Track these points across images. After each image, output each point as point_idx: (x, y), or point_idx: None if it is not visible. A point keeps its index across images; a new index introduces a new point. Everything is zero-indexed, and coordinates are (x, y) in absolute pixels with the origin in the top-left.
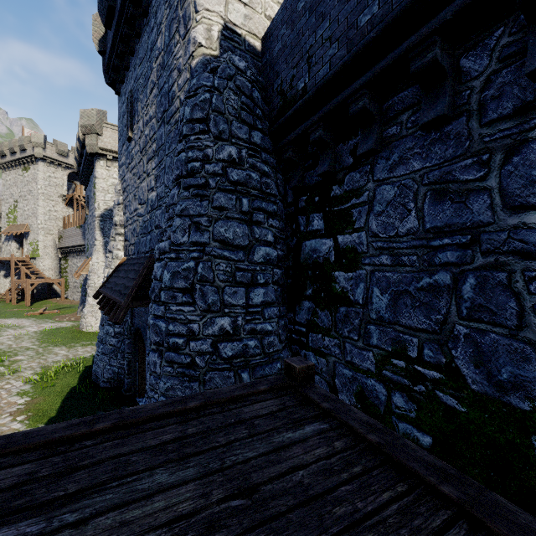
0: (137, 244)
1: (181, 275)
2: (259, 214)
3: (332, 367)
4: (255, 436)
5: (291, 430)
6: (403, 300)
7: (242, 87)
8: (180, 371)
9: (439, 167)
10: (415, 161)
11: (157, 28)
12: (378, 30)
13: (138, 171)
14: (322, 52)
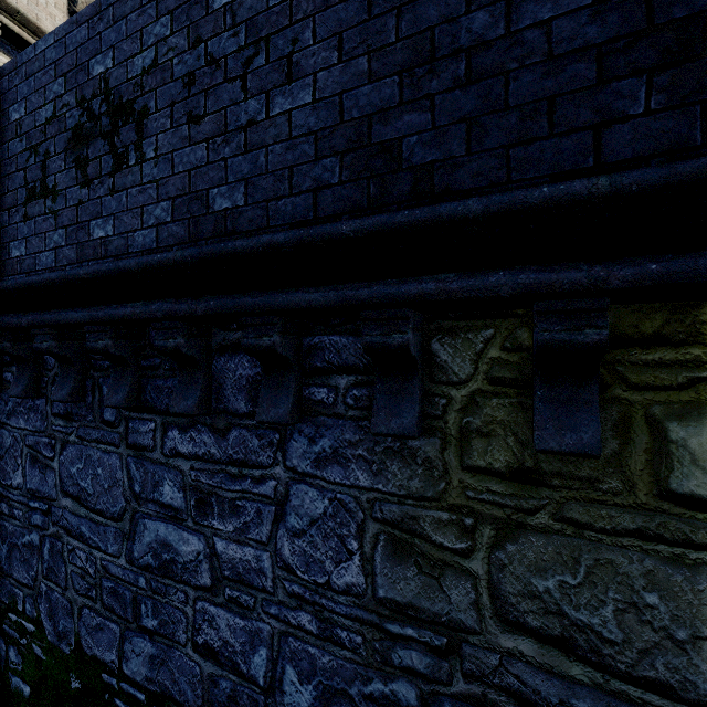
0: None
1: None
2: None
3: None
4: None
5: None
6: (15, 553)
7: None
8: None
9: (34, 434)
10: (22, 418)
11: None
12: None
13: None
14: None
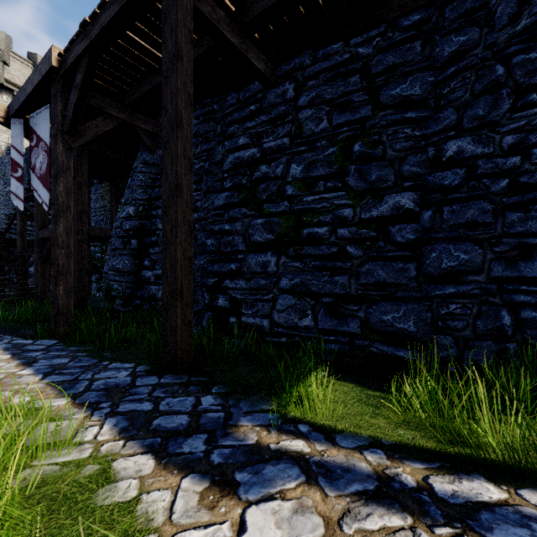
0: None
1: None
2: None
3: None
4: None
5: None
6: None
7: None
8: None
9: None
10: None
11: None
12: None
13: None
14: None
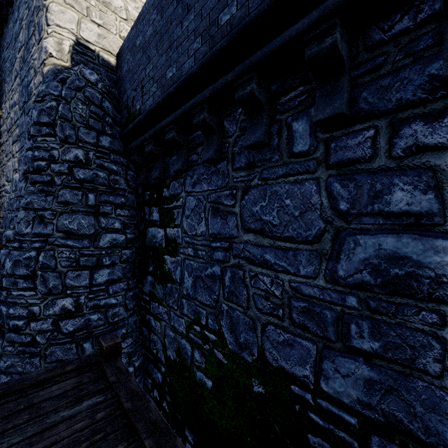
0: (5, 219)
1: (22, 264)
2: (106, 207)
3: (164, 329)
4: (32, 420)
5: (69, 408)
6: (199, 282)
7: (92, 97)
8: (21, 349)
9: (215, 192)
10: (205, 183)
11: (19, 22)
12: (174, 87)
13: (5, 149)
14: (149, 86)
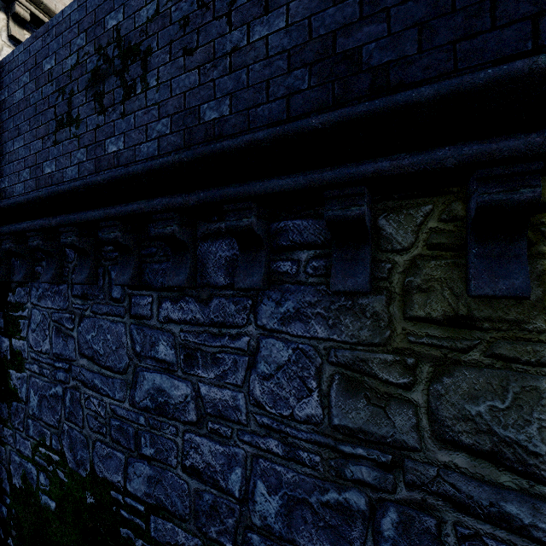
0: None
1: None
2: None
3: (9, 454)
4: None
5: None
6: (44, 402)
7: None
8: None
9: (58, 312)
10: (49, 300)
11: None
12: (4, 205)
13: None
14: None
